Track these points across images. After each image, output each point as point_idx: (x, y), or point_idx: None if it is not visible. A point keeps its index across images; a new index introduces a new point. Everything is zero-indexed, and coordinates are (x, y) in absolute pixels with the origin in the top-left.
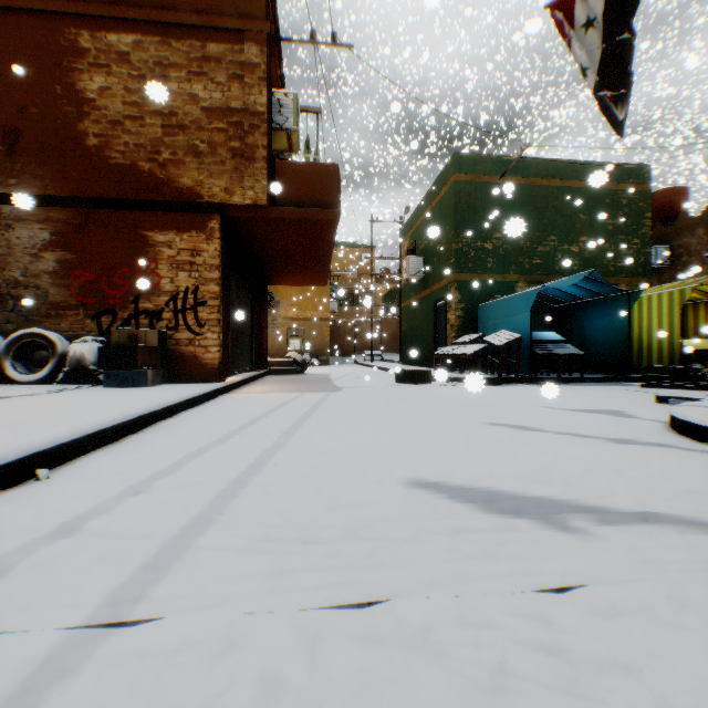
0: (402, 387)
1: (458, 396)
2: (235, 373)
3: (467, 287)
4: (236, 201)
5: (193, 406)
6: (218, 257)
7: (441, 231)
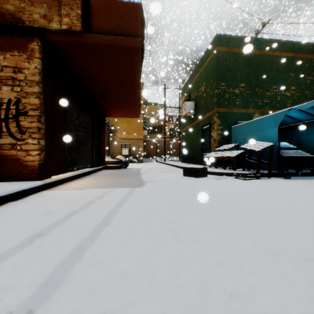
0: (190, 181)
1: (247, 194)
2: (74, 169)
3: (224, 116)
4: (54, 27)
5: None
6: (38, 74)
7: (207, 84)
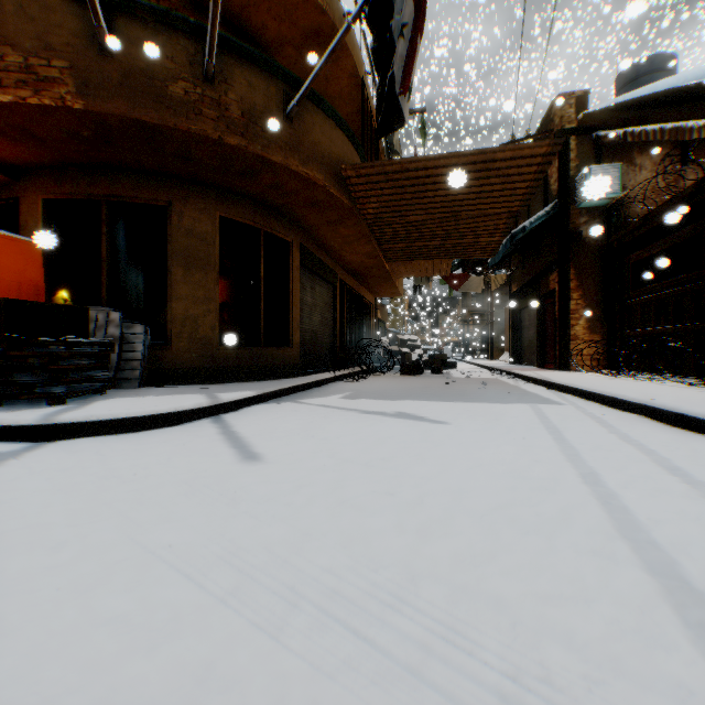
0: None
1: None
2: None
3: None
4: None
5: None
6: None
7: None
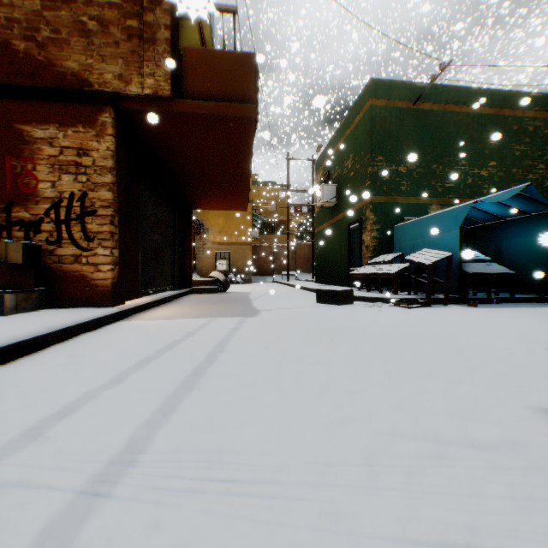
0: (325, 310)
1: (401, 325)
2: (149, 293)
3: (382, 208)
4: (133, 92)
5: (35, 350)
6: (111, 157)
7: (356, 158)
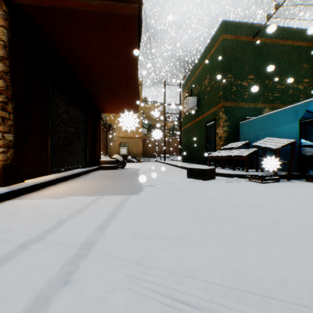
0: (197, 186)
1: (279, 206)
2: (61, 171)
3: (231, 111)
4: None
5: None
6: (3, 47)
7: (211, 77)
